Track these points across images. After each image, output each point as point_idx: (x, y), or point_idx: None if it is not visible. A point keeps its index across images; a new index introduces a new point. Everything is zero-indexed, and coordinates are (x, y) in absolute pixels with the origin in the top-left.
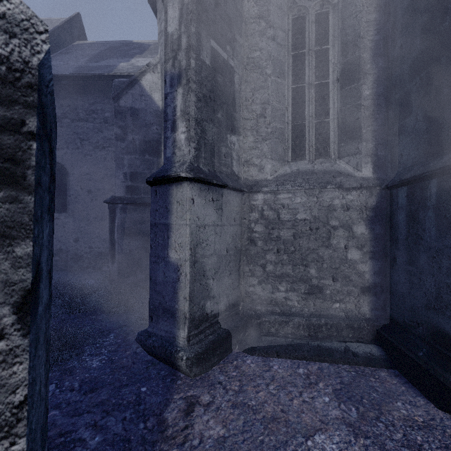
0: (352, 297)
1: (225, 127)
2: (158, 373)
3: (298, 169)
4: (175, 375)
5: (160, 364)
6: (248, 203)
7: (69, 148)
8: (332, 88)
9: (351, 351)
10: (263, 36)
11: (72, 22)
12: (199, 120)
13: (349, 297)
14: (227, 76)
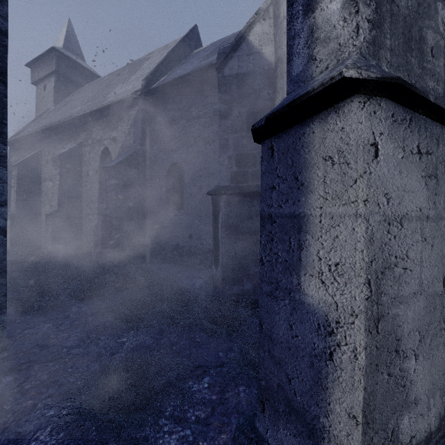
0: None
1: None
2: None
3: None
4: None
5: None
6: None
7: (184, 147)
8: None
9: None
10: None
11: (190, 34)
12: None
13: None
14: None
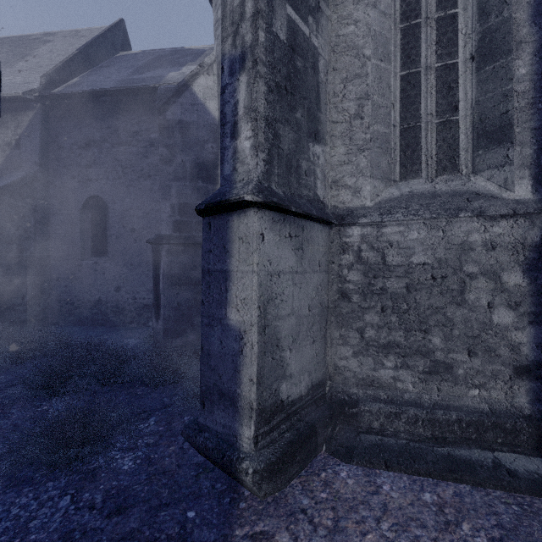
0: (500, 381)
1: (307, 132)
2: (213, 486)
3: (411, 191)
4: (237, 492)
5: (215, 471)
6: (338, 240)
7: (109, 178)
8: (462, 71)
9: (505, 468)
10: (360, 2)
11: (114, 30)
12: (271, 120)
13: (496, 380)
14: (309, 60)
